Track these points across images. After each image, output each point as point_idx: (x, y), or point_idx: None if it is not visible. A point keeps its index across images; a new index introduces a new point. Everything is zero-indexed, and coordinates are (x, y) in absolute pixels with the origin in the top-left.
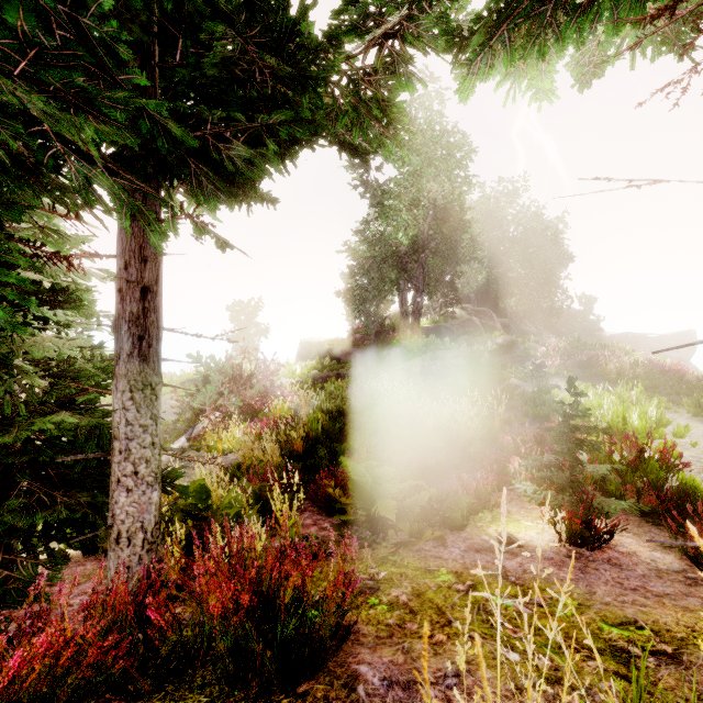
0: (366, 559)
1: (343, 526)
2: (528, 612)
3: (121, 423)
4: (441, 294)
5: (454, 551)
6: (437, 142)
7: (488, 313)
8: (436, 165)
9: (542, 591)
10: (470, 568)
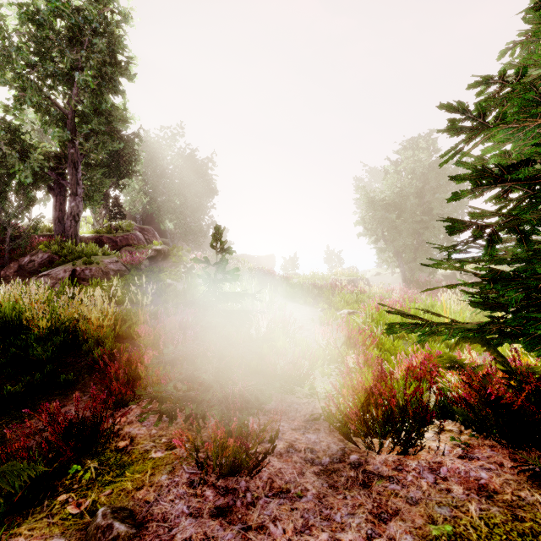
0: None
1: None
2: None
3: None
4: (104, 207)
5: None
6: None
7: (151, 231)
8: None
9: None
10: None
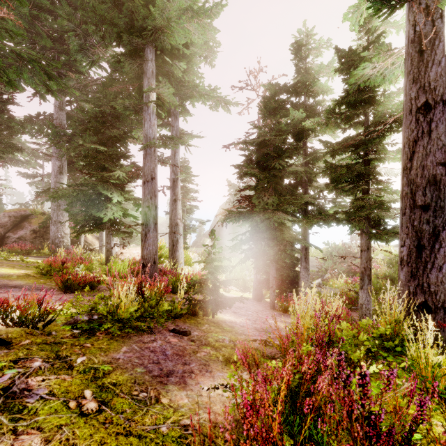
0: None
1: None
2: None
3: (302, 275)
4: None
5: None
6: None
7: None
8: None
9: None
10: None
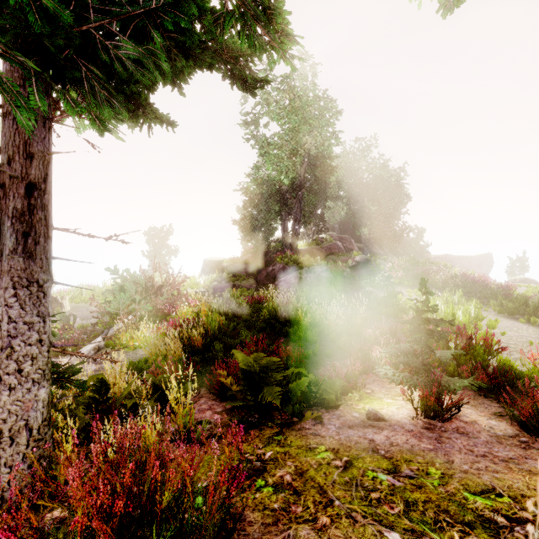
0: (254, 440)
1: (234, 410)
2: (401, 485)
3: (3, 320)
4: (313, 224)
5: (330, 429)
6: (311, 106)
7: (348, 239)
8: (310, 124)
9: (408, 463)
10: (345, 444)
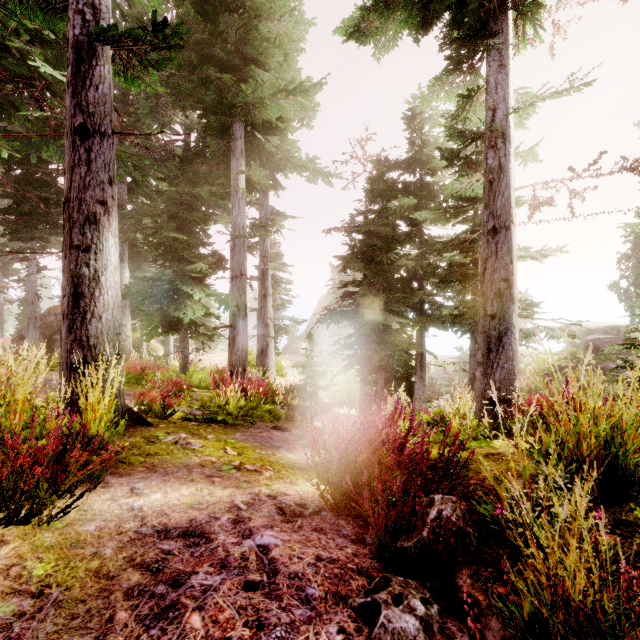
0: None
1: None
2: None
3: (417, 386)
4: None
5: None
6: None
7: None
8: None
9: None
10: None
